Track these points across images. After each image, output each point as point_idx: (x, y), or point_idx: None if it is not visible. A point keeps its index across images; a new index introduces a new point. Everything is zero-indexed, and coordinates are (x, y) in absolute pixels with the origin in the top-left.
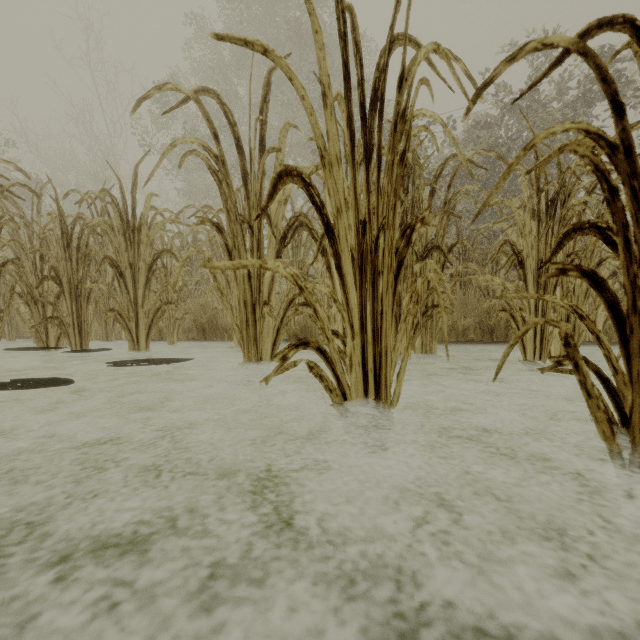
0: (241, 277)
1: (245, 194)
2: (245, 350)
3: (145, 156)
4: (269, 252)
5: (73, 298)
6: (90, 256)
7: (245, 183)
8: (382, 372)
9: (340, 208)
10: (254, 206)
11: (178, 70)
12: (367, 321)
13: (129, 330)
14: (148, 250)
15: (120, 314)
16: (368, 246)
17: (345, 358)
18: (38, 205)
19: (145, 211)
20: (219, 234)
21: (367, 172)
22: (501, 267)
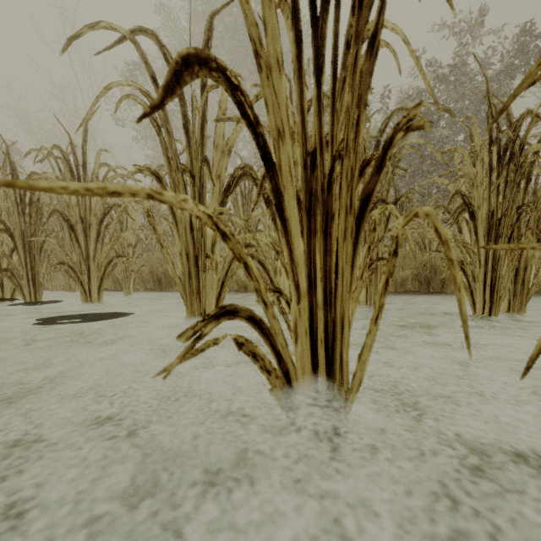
0: (183, 229)
1: (186, 142)
2: (187, 304)
3: (95, 112)
4: (212, 203)
5: (26, 251)
6: (42, 210)
7: (186, 131)
8: (336, 344)
9: (282, 130)
10: (195, 154)
11: (147, 54)
12: (316, 278)
13: (81, 282)
14: (99, 204)
15: (71, 267)
16: (318, 183)
17: (289, 321)
18: (4, 164)
19: (95, 166)
20: (158, 184)
21: (317, 86)
22: (447, 220)
